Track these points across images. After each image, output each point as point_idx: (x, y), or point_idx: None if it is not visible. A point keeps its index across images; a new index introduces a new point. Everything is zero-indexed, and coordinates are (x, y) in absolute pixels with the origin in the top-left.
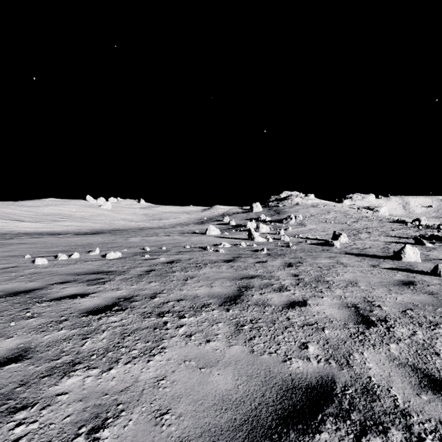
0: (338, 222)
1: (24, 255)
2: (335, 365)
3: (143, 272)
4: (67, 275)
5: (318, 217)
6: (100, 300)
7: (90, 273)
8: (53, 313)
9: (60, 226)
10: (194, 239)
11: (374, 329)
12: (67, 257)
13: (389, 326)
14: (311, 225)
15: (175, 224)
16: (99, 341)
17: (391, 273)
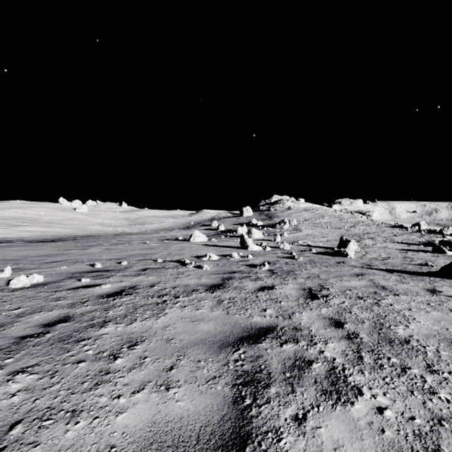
0: (335, 226)
1: None
2: None
3: (37, 327)
4: None
5: (312, 222)
6: None
7: None
8: None
9: (19, 231)
10: (173, 249)
11: None
12: None
13: None
14: (307, 230)
15: (158, 229)
16: None
17: None
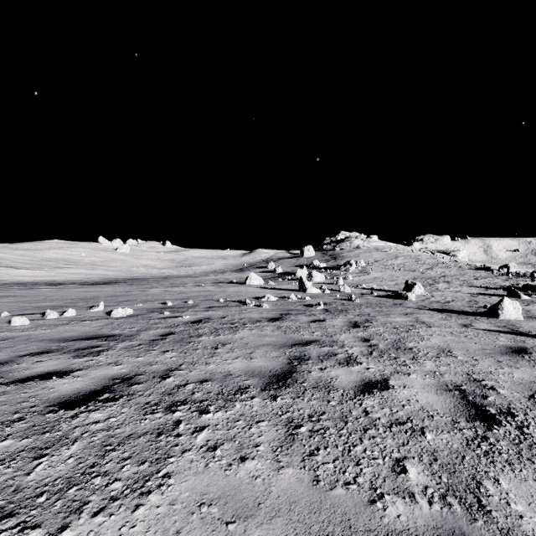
0: (409, 268)
1: (1, 313)
2: (461, 510)
3: (157, 336)
4: (50, 341)
5: (383, 263)
6: (85, 381)
7: (82, 339)
8: (5, 406)
9: (64, 274)
10: (230, 291)
11: (500, 431)
12: (58, 316)
13: (521, 424)
14: (376, 273)
15: (208, 272)
16: (61, 462)
17: (492, 336)
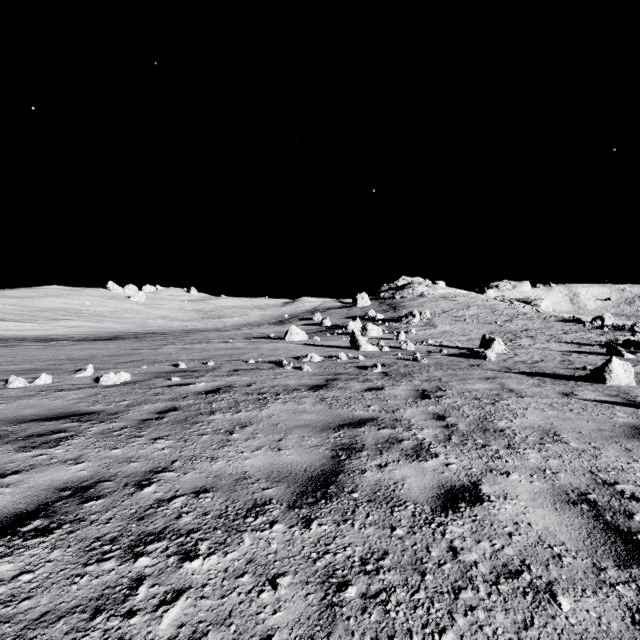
0: (484, 321)
1: None
2: None
3: (152, 414)
4: None
5: (453, 314)
6: (14, 495)
7: (45, 419)
8: None
9: (61, 327)
10: (265, 349)
11: None
12: (26, 383)
13: None
14: (444, 326)
15: (240, 325)
16: None
17: (606, 410)
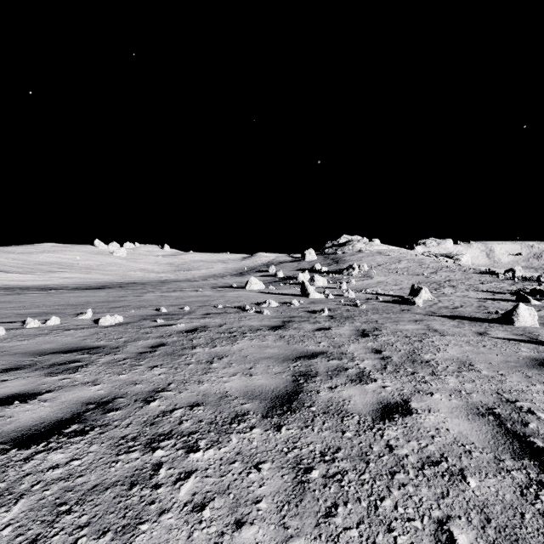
0: (413, 272)
1: None
2: None
3: (146, 348)
4: (23, 354)
5: (386, 267)
6: (53, 407)
7: (61, 351)
8: None
9: (57, 278)
10: (230, 296)
11: None
12: (40, 324)
13: None
14: (379, 277)
15: (207, 276)
16: None
17: (512, 346)
